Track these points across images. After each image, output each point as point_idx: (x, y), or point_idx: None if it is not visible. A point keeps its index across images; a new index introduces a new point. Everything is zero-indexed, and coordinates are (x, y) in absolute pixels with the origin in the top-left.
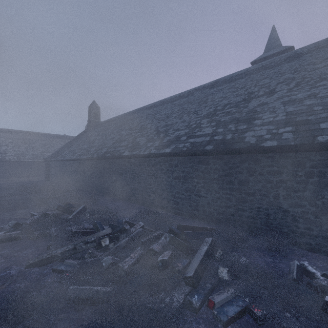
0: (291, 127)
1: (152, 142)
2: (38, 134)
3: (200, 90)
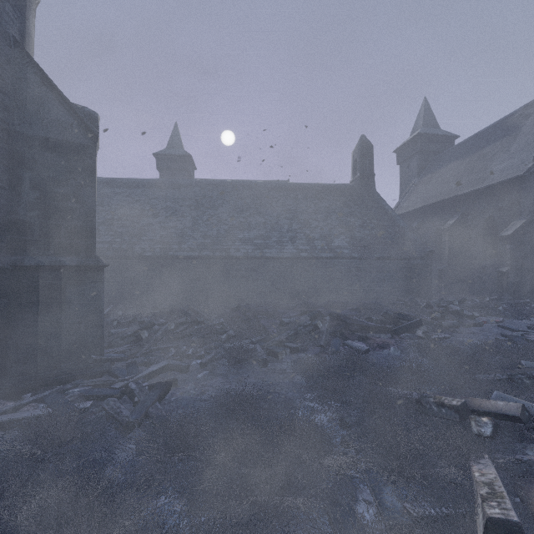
0: (161, 245)
1: None
2: None
3: None
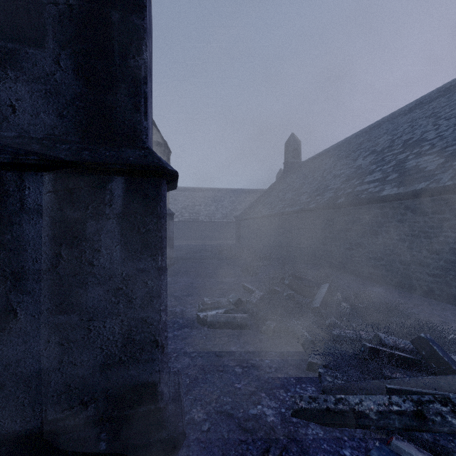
0: None
1: None
2: (226, 190)
3: None
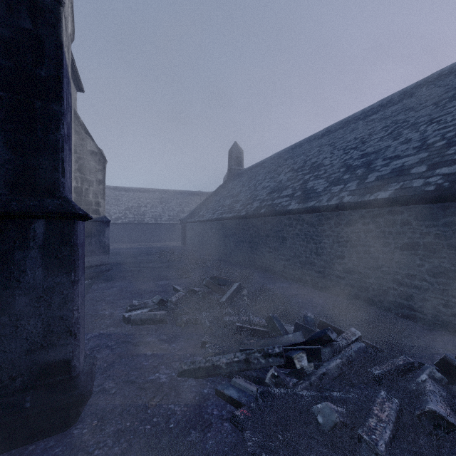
0: None
1: (342, 184)
2: (174, 192)
3: (431, 84)
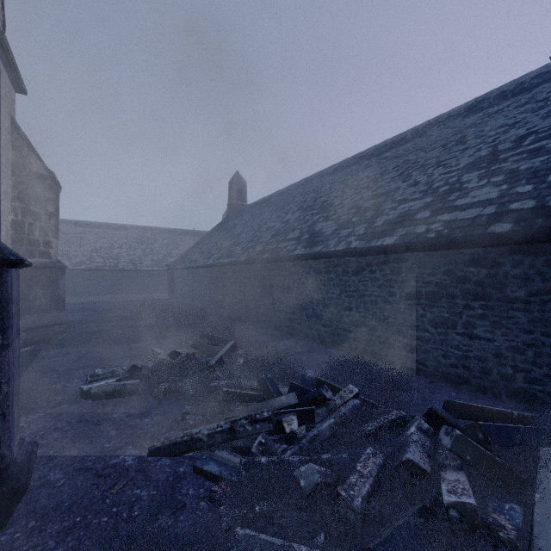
0: None
1: (351, 228)
2: (159, 230)
3: (441, 124)
